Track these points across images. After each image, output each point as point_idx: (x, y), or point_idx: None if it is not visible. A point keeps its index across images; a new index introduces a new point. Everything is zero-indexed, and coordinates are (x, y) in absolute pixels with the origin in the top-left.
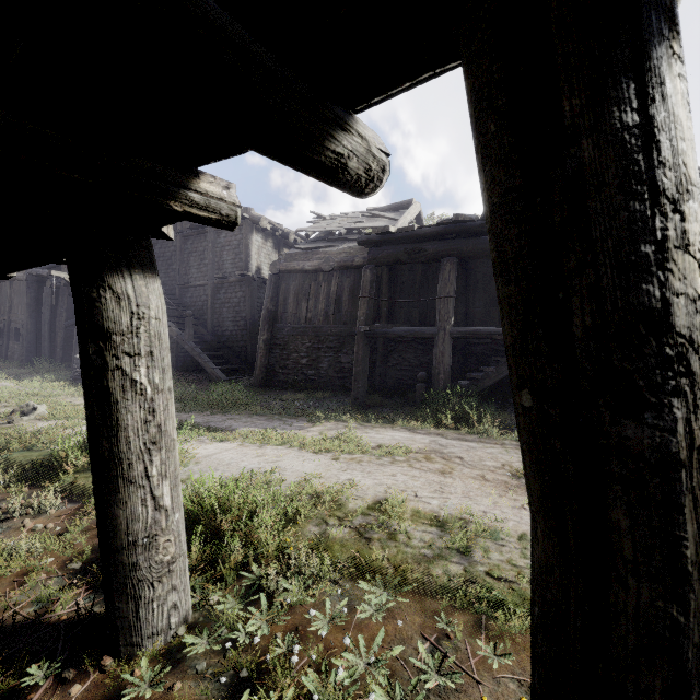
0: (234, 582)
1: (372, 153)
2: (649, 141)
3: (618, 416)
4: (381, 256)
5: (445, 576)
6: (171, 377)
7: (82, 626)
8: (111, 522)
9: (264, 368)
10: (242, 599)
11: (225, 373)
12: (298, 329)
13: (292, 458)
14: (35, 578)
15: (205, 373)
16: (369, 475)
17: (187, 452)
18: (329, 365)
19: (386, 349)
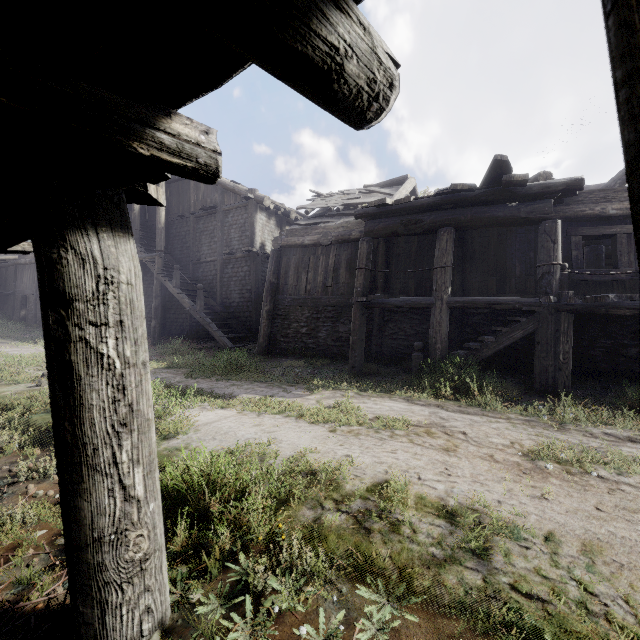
0: (220, 574)
1: (377, 56)
2: None
3: None
4: (377, 228)
5: (461, 588)
6: (146, 350)
7: (53, 621)
8: (73, 515)
9: (266, 336)
10: (225, 600)
11: (233, 341)
12: (298, 300)
13: (289, 429)
14: (21, 554)
15: (214, 341)
16: (367, 451)
17: (187, 419)
18: (327, 334)
19: (382, 319)
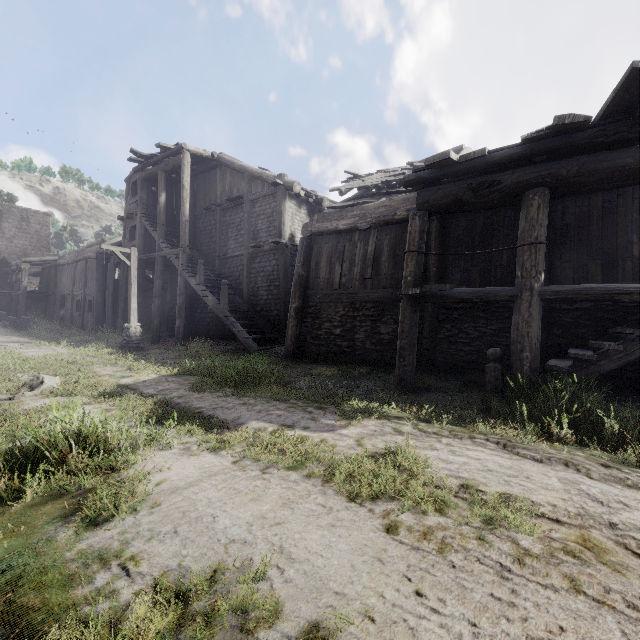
0: None
1: None
2: None
3: None
4: (434, 197)
5: None
6: None
7: None
8: None
9: (295, 338)
10: None
11: (259, 342)
12: (330, 296)
13: (308, 517)
14: None
15: (240, 342)
16: (491, 637)
17: (145, 479)
18: (366, 336)
19: (436, 317)
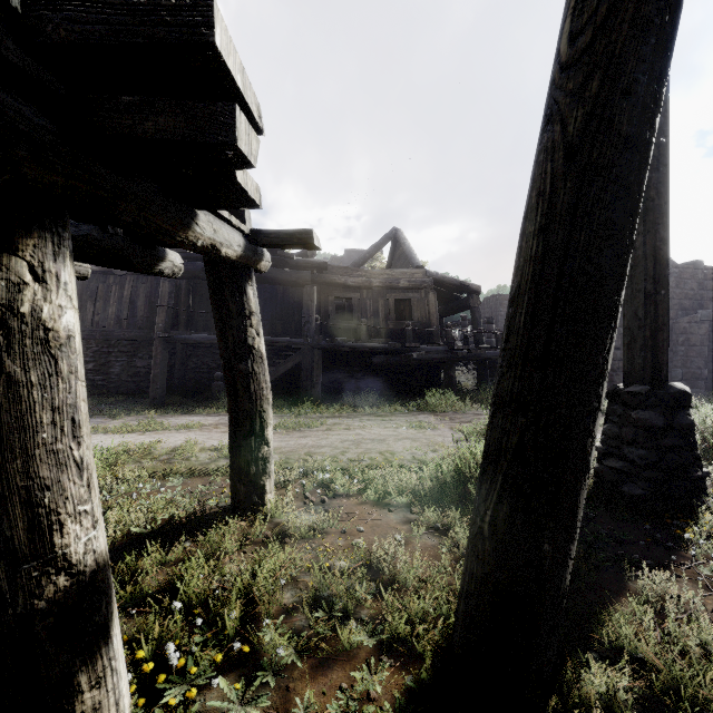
0: None
1: (175, 266)
2: (242, 305)
3: (238, 363)
4: None
5: (216, 467)
6: None
7: None
8: None
9: None
10: None
11: None
12: (81, 332)
13: (101, 438)
14: None
15: None
16: (171, 437)
17: None
18: (122, 370)
19: (185, 354)
